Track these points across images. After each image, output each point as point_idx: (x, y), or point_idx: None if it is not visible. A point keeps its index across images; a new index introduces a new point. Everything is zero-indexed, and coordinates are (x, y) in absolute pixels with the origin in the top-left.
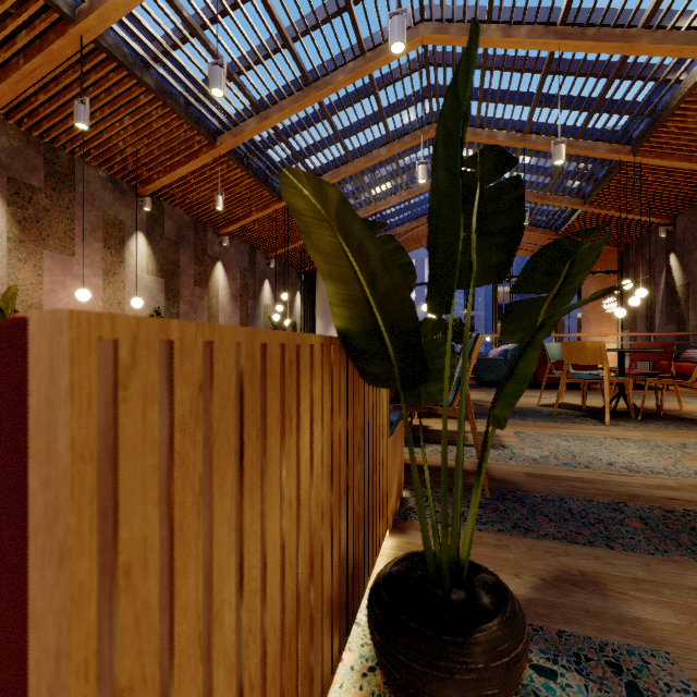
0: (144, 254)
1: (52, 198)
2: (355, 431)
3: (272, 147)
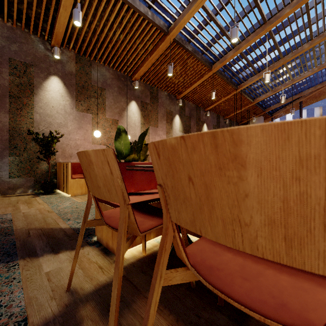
0: (178, 123)
1: (152, 106)
2: None
3: (237, 63)
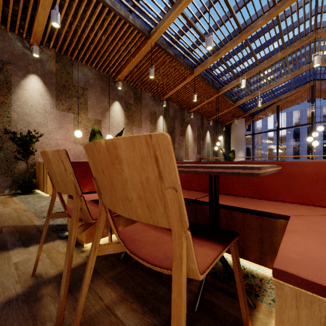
0: (162, 124)
1: (136, 107)
2: None
3: (218, 67)
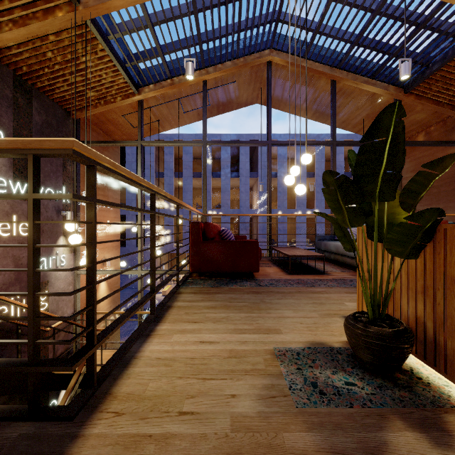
0: None
1: None
2: (438, 273)
3: None
